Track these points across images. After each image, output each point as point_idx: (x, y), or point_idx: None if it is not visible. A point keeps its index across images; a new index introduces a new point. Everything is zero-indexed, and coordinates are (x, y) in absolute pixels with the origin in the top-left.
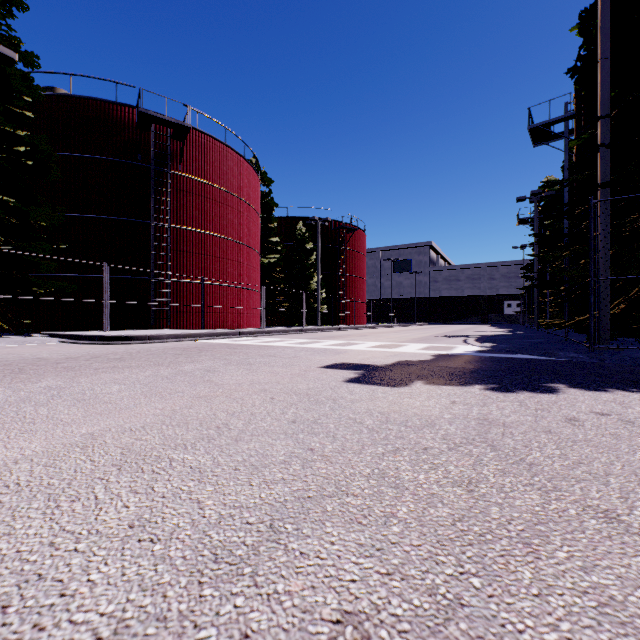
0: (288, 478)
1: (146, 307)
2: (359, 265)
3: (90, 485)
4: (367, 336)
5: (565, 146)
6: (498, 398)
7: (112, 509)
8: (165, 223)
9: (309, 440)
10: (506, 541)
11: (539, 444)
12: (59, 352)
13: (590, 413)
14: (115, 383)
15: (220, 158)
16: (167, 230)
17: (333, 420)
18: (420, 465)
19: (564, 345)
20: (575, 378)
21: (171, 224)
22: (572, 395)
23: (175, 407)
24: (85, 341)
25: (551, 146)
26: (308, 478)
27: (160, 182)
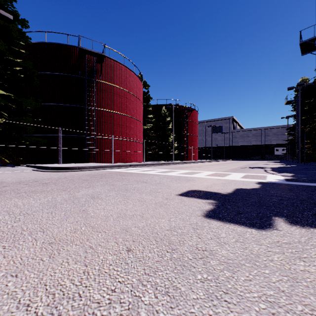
0: None
1: (83, 151)
2: (194, 129)
3: None
4: (202, 167)
5: None
6: None
7: None
8: (93, 107)
9: None
10: None
11: None
12: (20, 177)
13: None
14: (6, 212)
15: (121, 72)
16: (94, 111)
17: None
18: None
19: None
20: None
21: (96, 107)
22: None
23: (1, 271)
24: (44, 170)
25: (313, 54)
26: None
27: (90, 86)
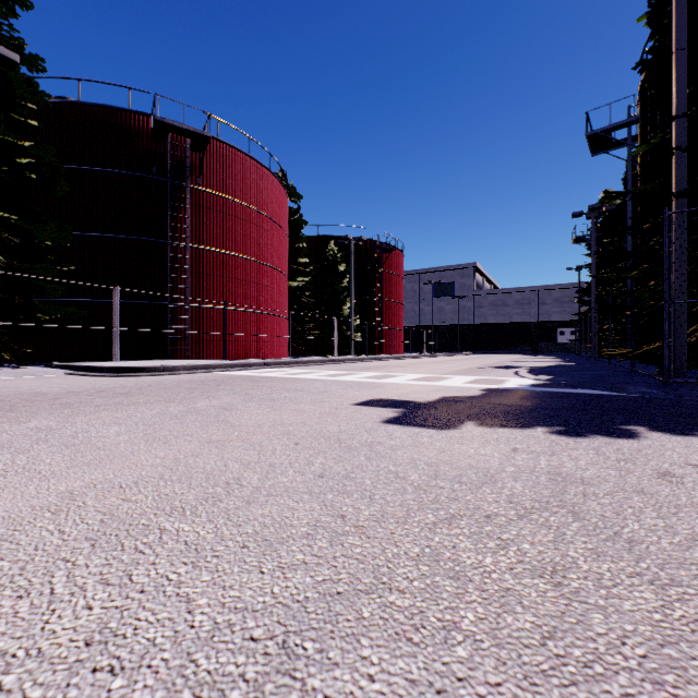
0: (311, 561)
1: (162, 335)
2: (396, 289)
3: (49, 571)
4: (406, 367)
5: (628, 154)
6: (568, 444)
7: (68, 612)
8: (183, 243)
9: (340, 502)
10: (625, 677)
11: (634, 510)
12: (61, 385)
13: (686, 465)
14: (115, 423)
15: (243, 171)
16: (185, 250)
17: (369, 474)
18: (484, 542)
19: (632, 378)
20: (654, 419)
21: (189, 244)
22: (657, 441)
23: (179, 455)
24: (93, 373)
25: (612, 155)
26: (337, 561)
27: (177, 197)
